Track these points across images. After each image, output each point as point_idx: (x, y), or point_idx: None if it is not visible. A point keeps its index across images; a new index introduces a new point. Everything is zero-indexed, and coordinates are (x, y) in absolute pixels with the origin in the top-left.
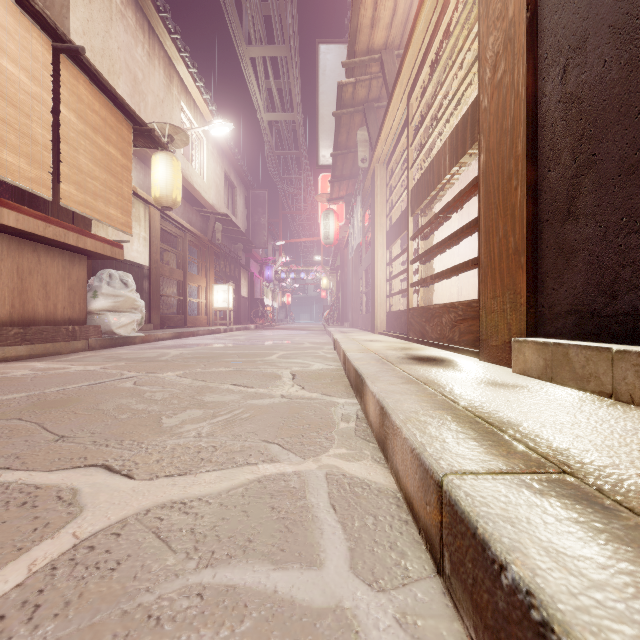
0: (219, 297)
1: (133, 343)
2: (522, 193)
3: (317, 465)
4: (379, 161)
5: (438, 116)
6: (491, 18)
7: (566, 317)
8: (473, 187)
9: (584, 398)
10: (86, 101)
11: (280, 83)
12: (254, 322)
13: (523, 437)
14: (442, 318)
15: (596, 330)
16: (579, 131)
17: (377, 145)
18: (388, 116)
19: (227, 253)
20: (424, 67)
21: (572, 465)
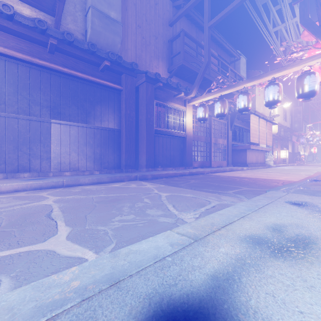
0: (282, 154)
1: (270, 167)
2: None
3: None
4: None
5: None
6: None
7: None
8: None
9: None
10: (268, 126)
11: None
12: (294, 162)
13: None
14: None
15: None
16: None
17: None
18: None
19: (284, 137)
20: None
21: None
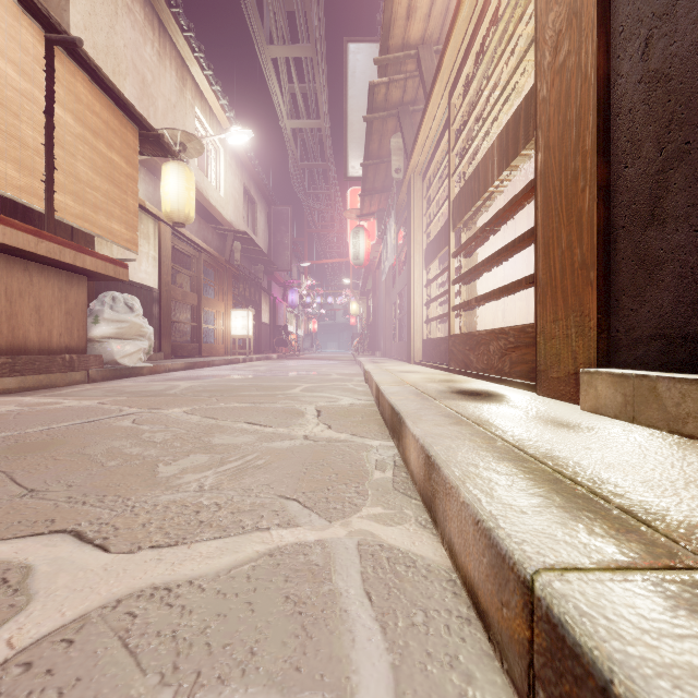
0: (238, 323)
1: (140, 374)
2: (591, 195)
3: (346, 531)
4: (415, 171)
5: (482, 119)
6: None
7: (649, 343)
8: (527, 193)
9: (683, 444)
10: (85, 101)
11: (305, 87)
12: (277, 351)
13: (628, 504)
14: (489, 346)
15: (690, 359)
16: (666, 116)
17: (413, 152)
18: (426, 119)
19: (247, 275)
20: (468, 60)
21: None
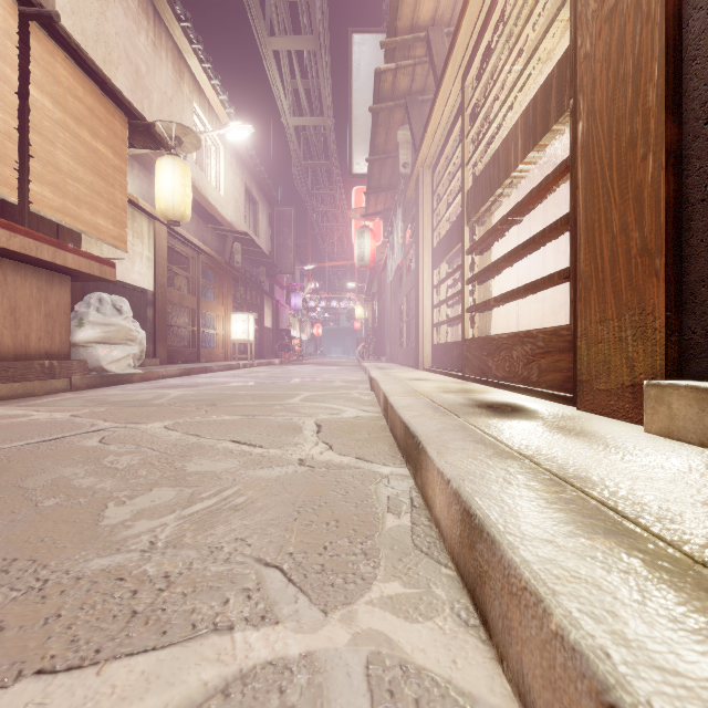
0: (238, 328)
1: (130, 381)
2: (657, 163)
3: (349, 633)
4: (424, 164)
5: (498, 105)
6: None
7: None
8: (560, 174)
9: None
10: (66, 84)
11: (308, 83)
12: (279, 356)
13: None
14: (512, 351)
15: None
16: None
17: (422, 143)
18: (437, 105)
19: (248, 278)
20: (485, 34)
21: None
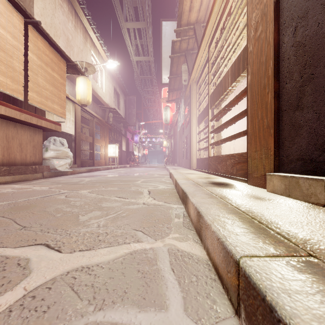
0: (111, 151)
1: (66, 174)
2: (271, 95)
3: (163, 244)
4: (193, 81)
5: (224, 57)
6: (254, 3)
7: (296, 162)
8: (243, 93)
9: (309, 206)
10: (42, 49)
11: (142, 41)
12: (129, 163)
13: (281, 231)
14: (227, 162)
15: (313, 169)
16: (303, 62)
17: (192, 72)
18: (198, 57)
19: (115, 128)
20: (217, 31)
21: (314, 250)
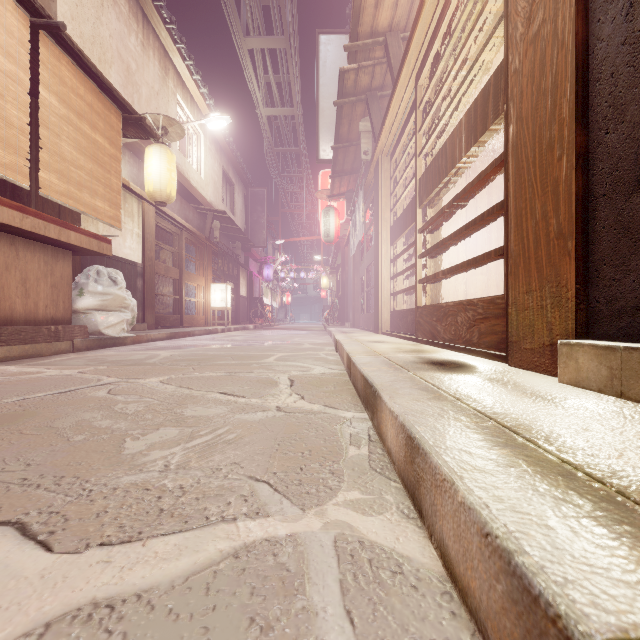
0: (217, 296)
1: (123, 344)
2: (569, 163)
3: (321, 522)
4: (383, 152)
5: (447, 102)
6: None
7: (634, 314)
8: (496, 167)
9: None
10: (69, 84)
11: (279, 77)
12: (253, 322)
13: None
14: (457, 317)
15: None
16: None
17: (381, 134)
18: (393, 102)
19: (225, 251)
20: (435, 43)
21: None
